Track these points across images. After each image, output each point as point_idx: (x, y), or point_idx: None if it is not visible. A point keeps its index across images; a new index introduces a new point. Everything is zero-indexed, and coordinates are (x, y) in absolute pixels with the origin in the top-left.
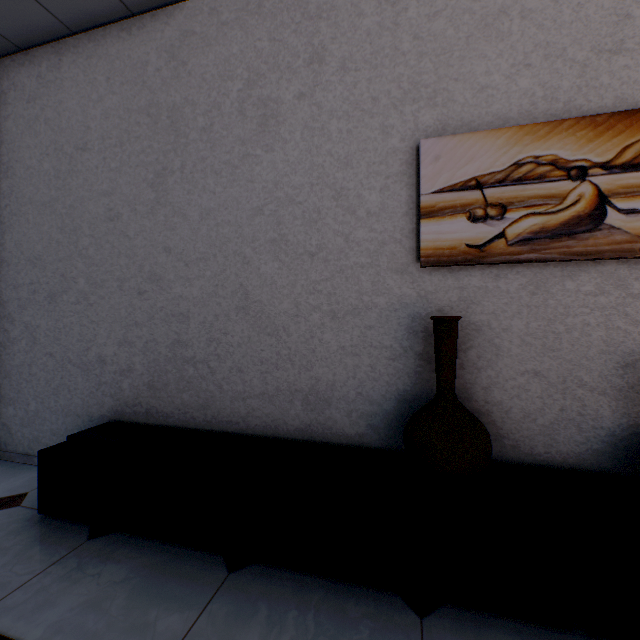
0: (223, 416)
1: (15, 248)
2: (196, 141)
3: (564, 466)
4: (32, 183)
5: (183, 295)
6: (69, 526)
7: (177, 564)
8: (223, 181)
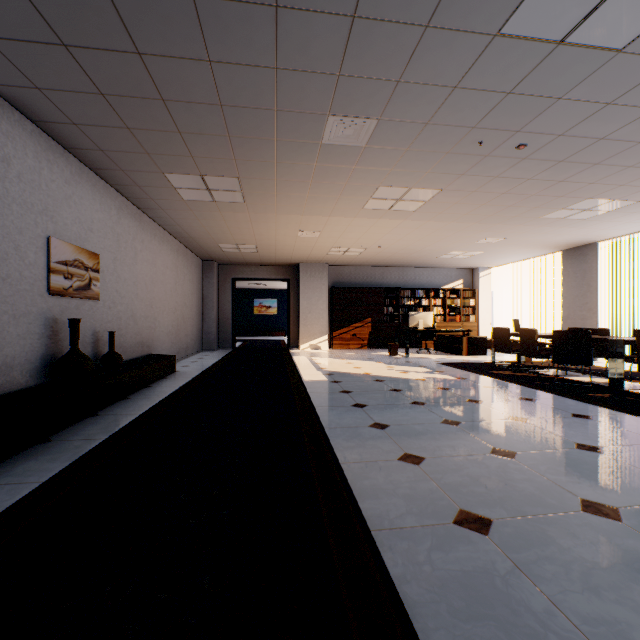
0: None
1: None
2: None
3: None
4: None
5: None
6: None
7: (34, 452)
8: None
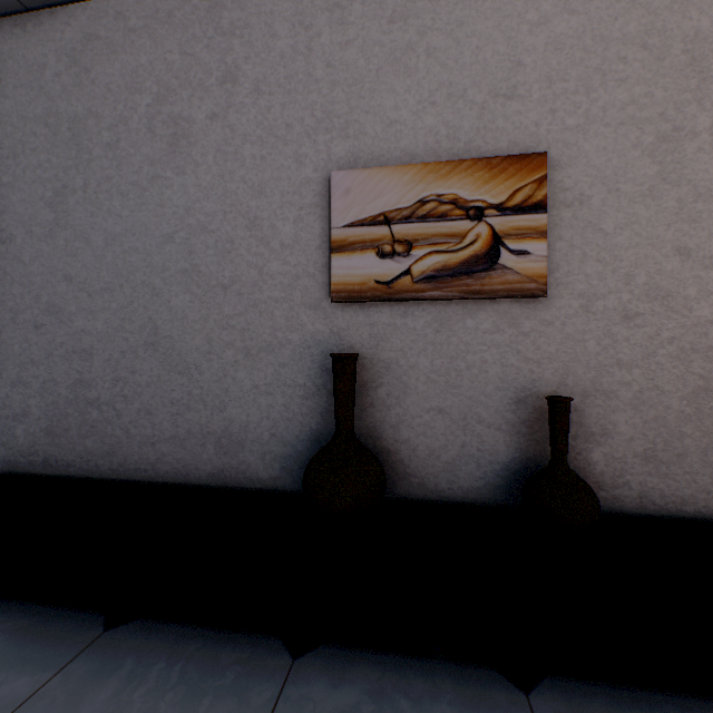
0: (131, 463)
1: None
2: (101, 158)
3: (465, 501)
4: None
5: (86, 329)
6: None
7: (48, 626)
8: (131, 204)
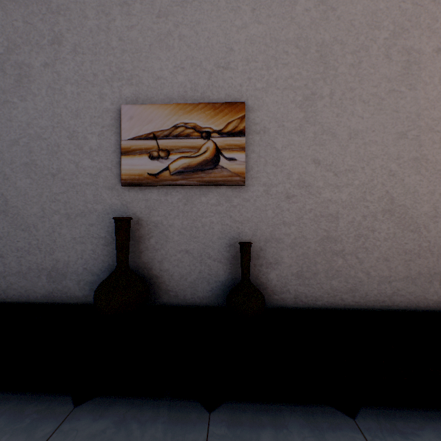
0: None
1: None
2: None
3: (201, 305)
4: None
5: None
6: None
7: None
8: None
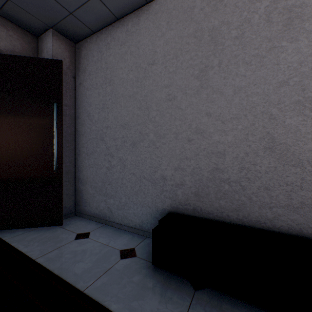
0: (252, 217)
1: (114, 120)
2: (230, 46)
3: None
4: (123, 86)
5: (220, 141)
6: (174, 277)
7: None
8: (252, 67)
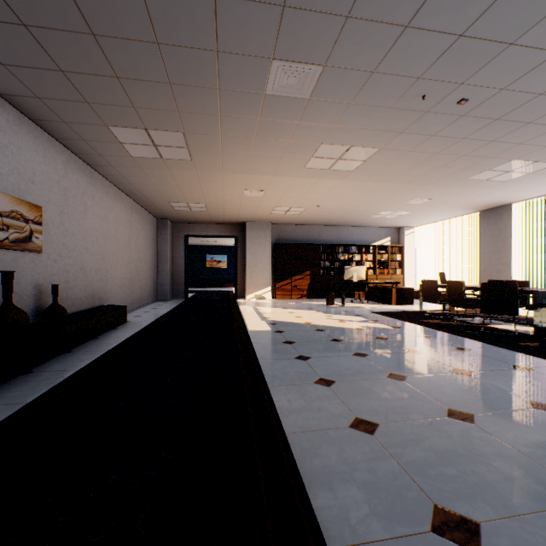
0: None
1: None
2: None
3: None
4: None
5: None
6: None
7: None
8: None
